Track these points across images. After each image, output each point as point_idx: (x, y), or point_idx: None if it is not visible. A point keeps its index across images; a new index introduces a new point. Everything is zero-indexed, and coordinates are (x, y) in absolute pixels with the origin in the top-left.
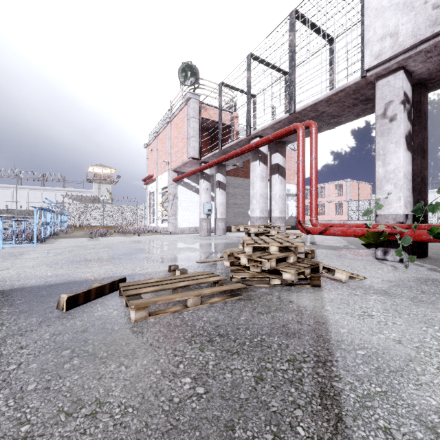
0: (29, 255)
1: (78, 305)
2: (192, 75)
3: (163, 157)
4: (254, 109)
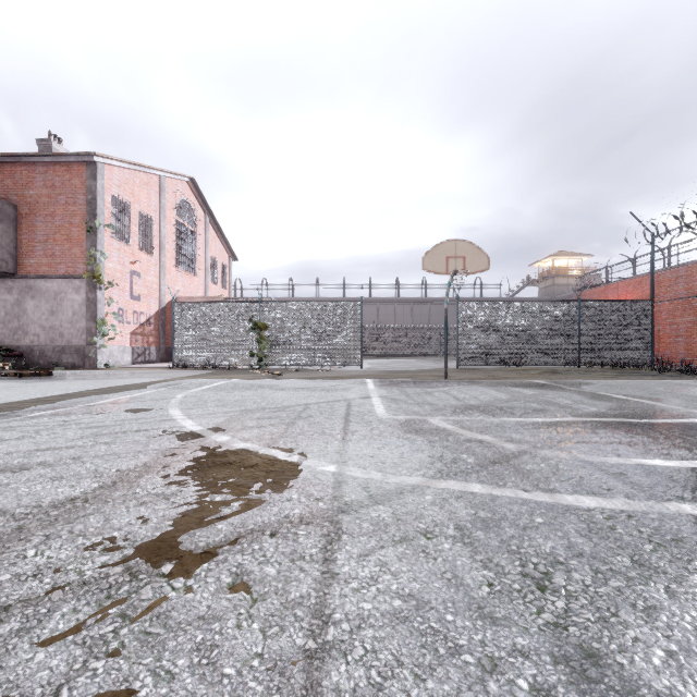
0: None
1: (48, 376)
2: None
3: None
4: None
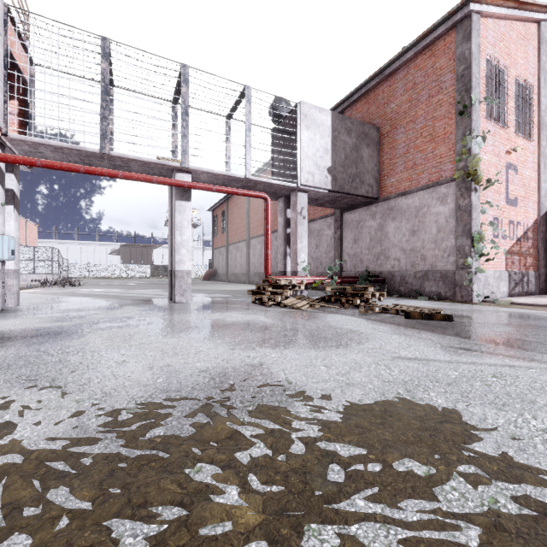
0: (234, 391)
1: (443, 320)
2: None
3: None
4: (110, 104)
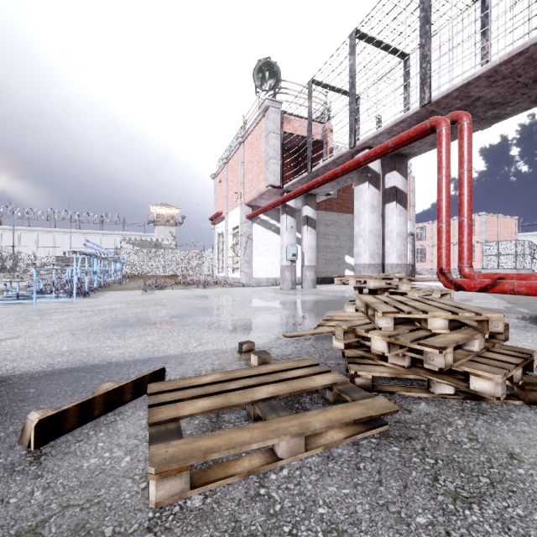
0: (59, 314)
1: (65, 432)
2: (271, 76)
3: (235, 188)
4: (357, 115)
